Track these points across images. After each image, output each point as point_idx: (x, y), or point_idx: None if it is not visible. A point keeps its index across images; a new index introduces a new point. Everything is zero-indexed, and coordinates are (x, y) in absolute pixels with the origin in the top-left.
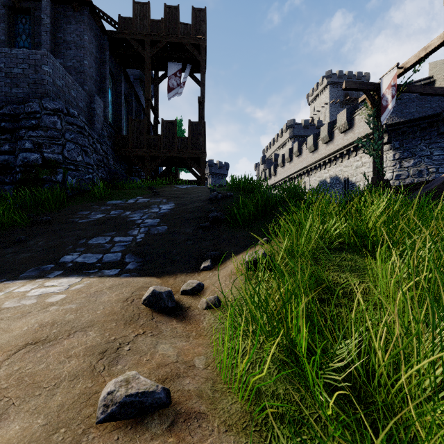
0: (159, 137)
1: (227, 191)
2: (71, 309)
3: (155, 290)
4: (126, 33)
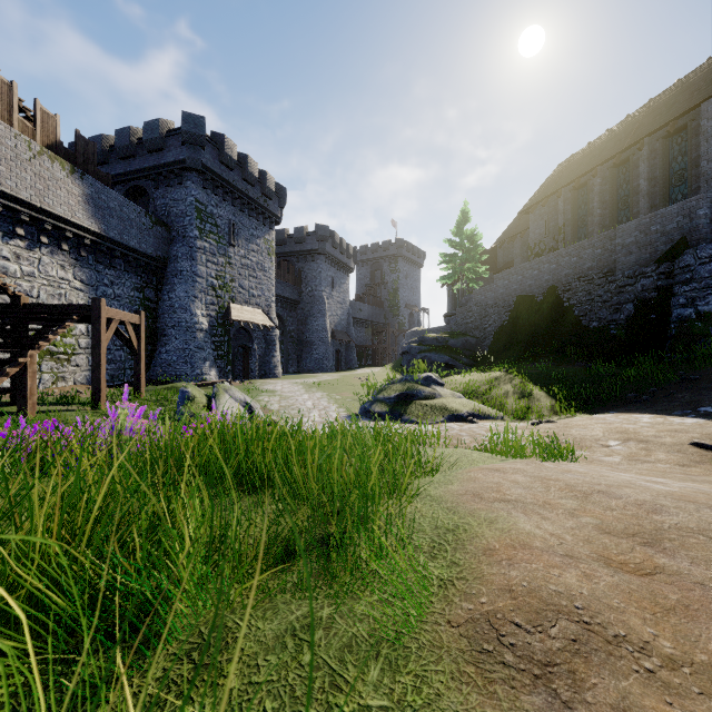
0: None
1: None
2: (692, 428)
3: None
4: None
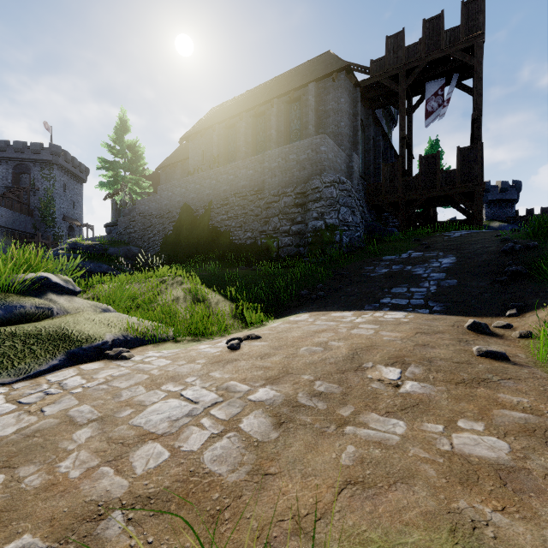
0: (417, 177)
1: (528, 239)
2: (422, 325)
3: (475, 321)
4: (378, 75)
